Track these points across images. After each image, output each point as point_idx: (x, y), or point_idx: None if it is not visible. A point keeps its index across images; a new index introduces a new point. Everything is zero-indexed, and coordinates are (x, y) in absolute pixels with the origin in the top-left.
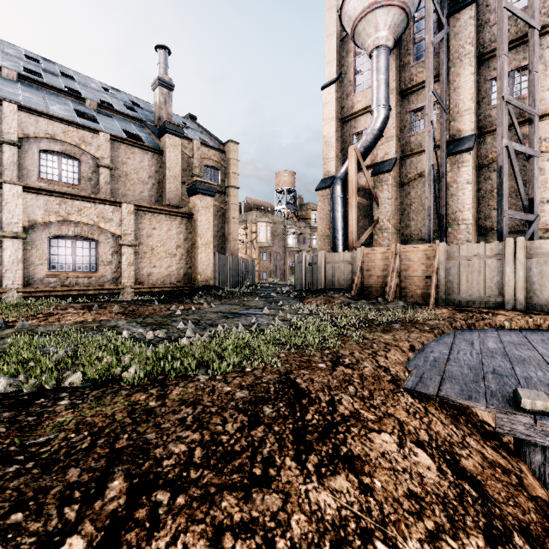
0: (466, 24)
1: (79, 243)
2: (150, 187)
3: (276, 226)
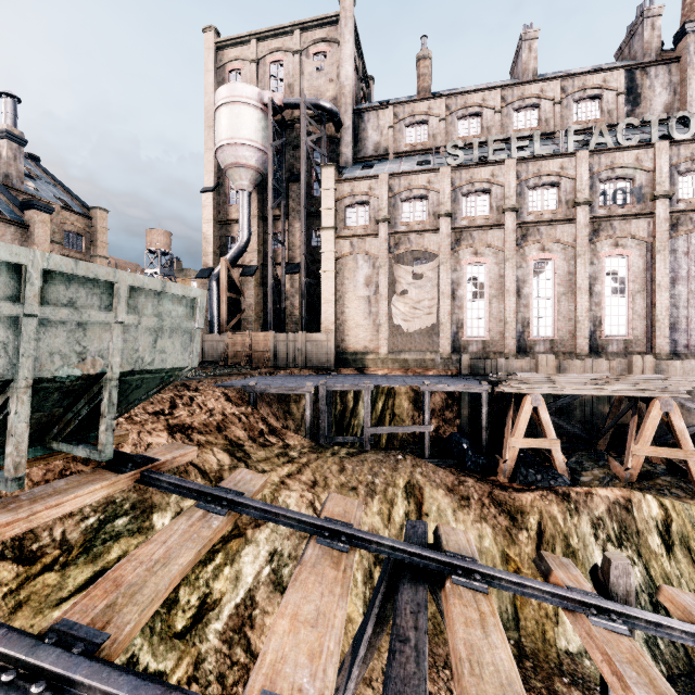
0: (297, 192)
1: None
2: None
3: None
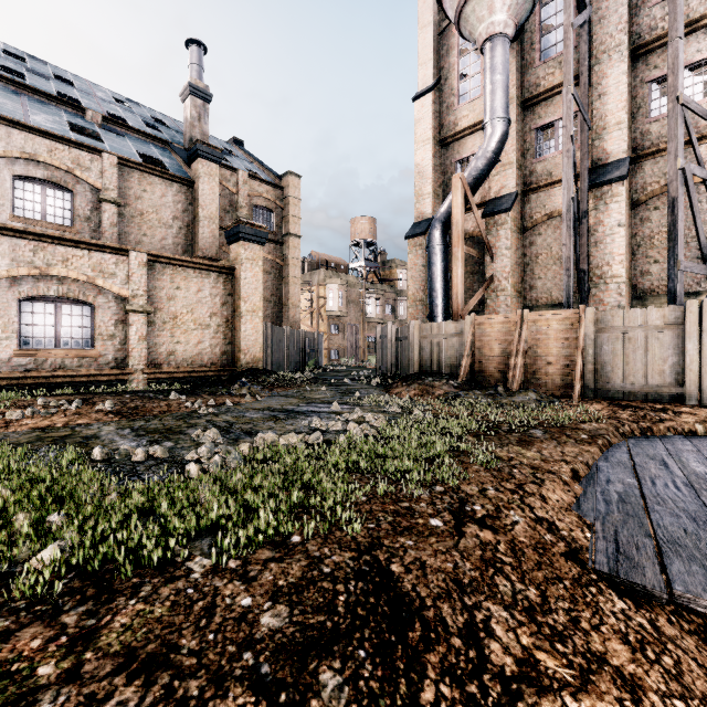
0: (616, 4)
1: (65, 307)
2: (176, 232)
3: (351, 289)
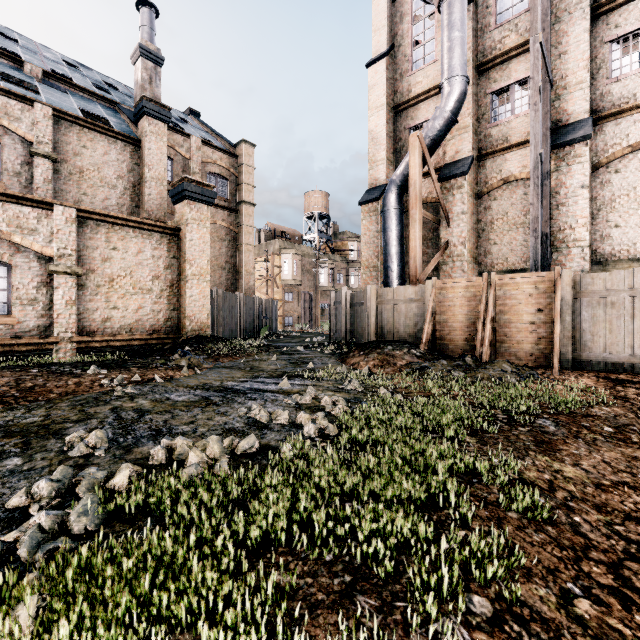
0: None
1: None
2: (120, 192)
3: (305, 258)
